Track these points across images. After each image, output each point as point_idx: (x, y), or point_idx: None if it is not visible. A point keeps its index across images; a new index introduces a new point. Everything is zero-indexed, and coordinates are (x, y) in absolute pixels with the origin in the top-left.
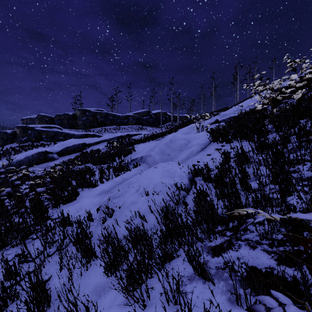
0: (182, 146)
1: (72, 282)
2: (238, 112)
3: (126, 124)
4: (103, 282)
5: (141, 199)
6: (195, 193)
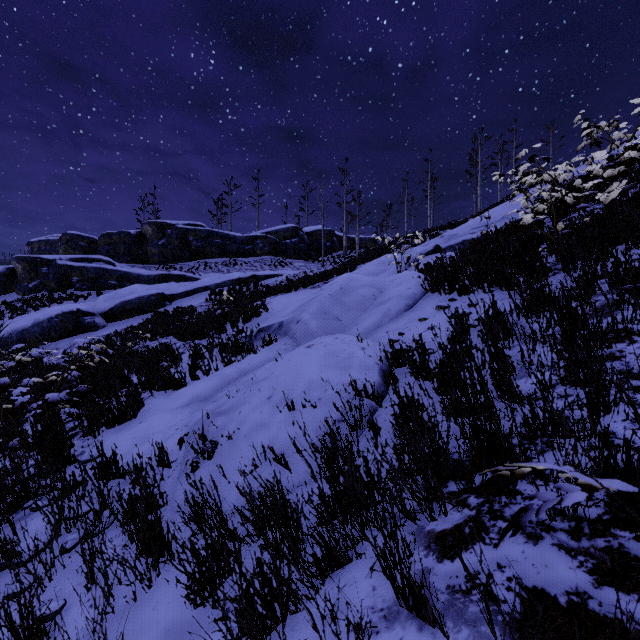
0: (365, 302)
1: (113, 617)
2: (481, 230)
3: (250, 254)
4: (185, 618)
5: (276, 418)
6: (395, 404)
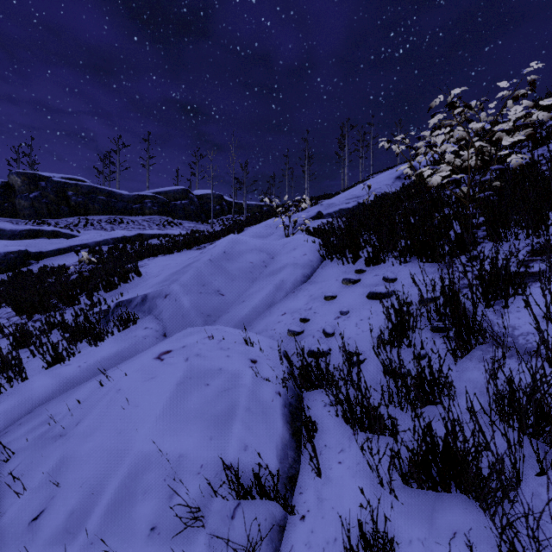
0: (254, 269)
1: None
2: (354, 201)
3: (138, 213)
4: None
5: None
6: None
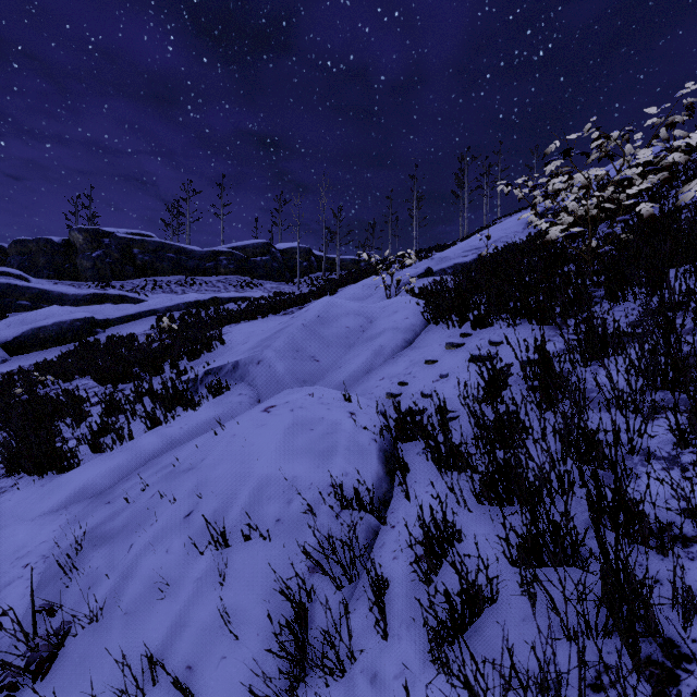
0: (351, 335)
1: None
2: (473, 254)
3: (212, 273)
4: None
5: (193, 568)
6: (418, 542)
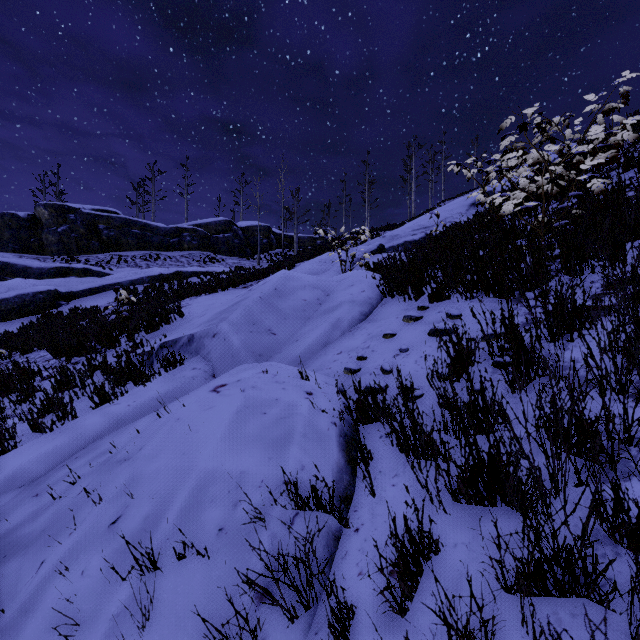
0: (308, 308)
1: None
2: (421, 232)
3: (176, 248)
4: None
5: (110, 600)
6: (391, 565)
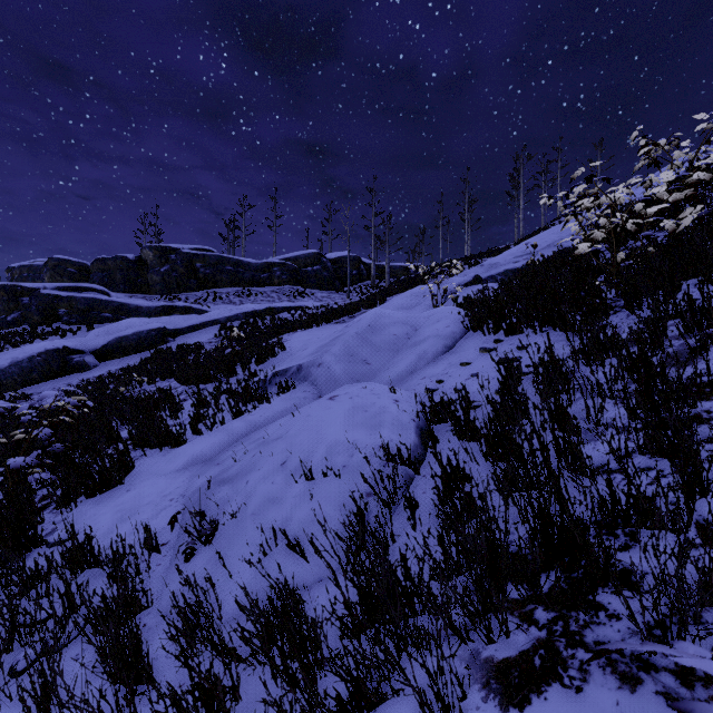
0: (398, 341)
1: None
2: (524, 259)
3: (266, 284)
4: None
5: (291, 491)
6: (437, 475)
